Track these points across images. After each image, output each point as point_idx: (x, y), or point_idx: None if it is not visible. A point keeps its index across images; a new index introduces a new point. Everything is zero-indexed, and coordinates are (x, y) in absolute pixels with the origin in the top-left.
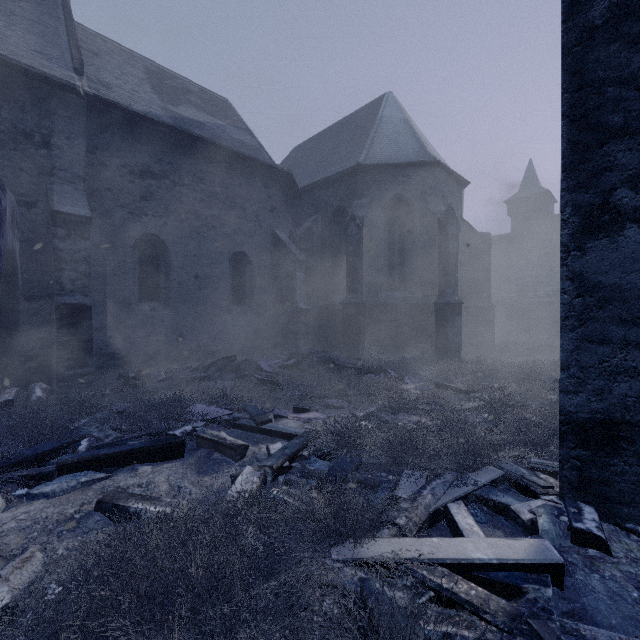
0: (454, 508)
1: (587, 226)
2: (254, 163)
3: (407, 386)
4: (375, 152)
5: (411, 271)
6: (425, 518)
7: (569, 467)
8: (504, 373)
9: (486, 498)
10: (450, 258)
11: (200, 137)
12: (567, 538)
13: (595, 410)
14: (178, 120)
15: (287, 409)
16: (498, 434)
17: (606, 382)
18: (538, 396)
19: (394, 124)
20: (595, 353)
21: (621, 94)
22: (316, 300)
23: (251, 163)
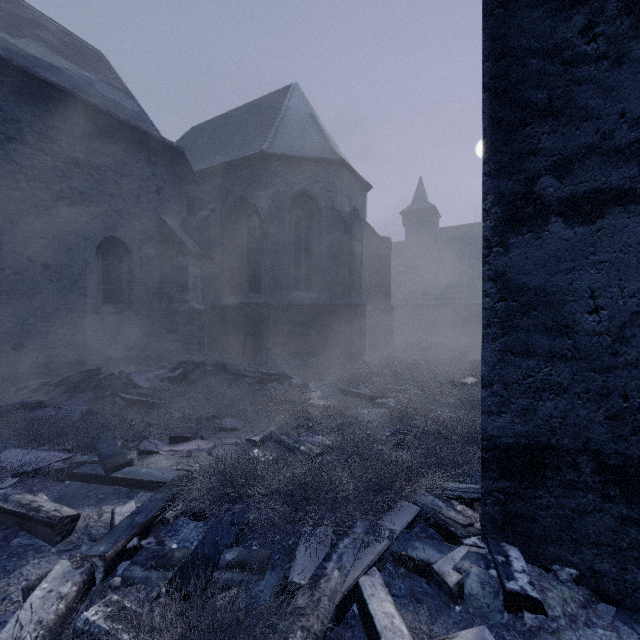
0: (368, 586)
1: (510, 218)
2: (133, 131)
3: (312, 394)
4: (280, 142)
5: (317, 271)
6: (330, 618)
7: (492, 502)
8: (405, 374)
9: (404, 556)
10: (355, 259)
11: (50, 82)
12: (499, 603)
13: (519, 434)
14: (16, 54)
15: (163, 438)
16: (409, 453)
17: (531, 401)
18: (438, 399)
19: (300, 117)
20: (519, 367)
21: (545, 68)
22: (215, 299)
23: (129, 131)
